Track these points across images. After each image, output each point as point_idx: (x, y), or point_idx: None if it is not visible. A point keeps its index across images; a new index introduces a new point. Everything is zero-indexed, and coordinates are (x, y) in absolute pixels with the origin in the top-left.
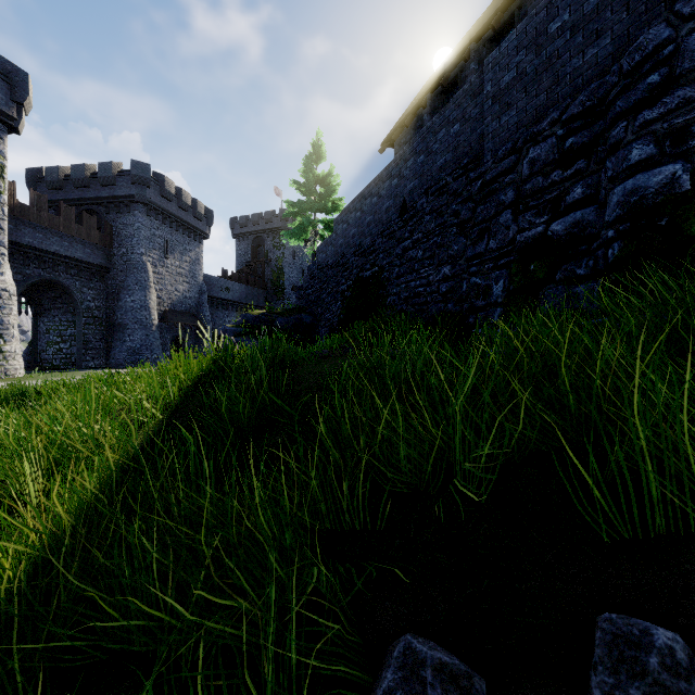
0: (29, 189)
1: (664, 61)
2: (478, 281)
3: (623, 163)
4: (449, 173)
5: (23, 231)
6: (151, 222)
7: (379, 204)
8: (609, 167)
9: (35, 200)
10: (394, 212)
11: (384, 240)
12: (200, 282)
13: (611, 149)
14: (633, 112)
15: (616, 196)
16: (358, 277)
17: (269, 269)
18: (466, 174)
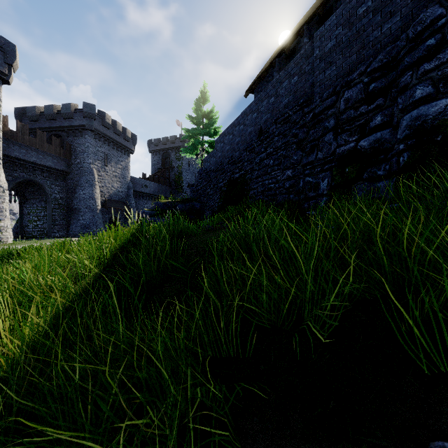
0: (16, 121)
1: (438, 30)
2: (310, 180)
3: (410, 99)
4: (290, 108)
5: (12, 148)
6: (96, 142)
7: (244, 130)
8: (400, 102)
9: (20, 128)
10: (254, 135)
11: (248, 153)
12: (128, 182)
13: (401, 90)
14: (416, 65)
15: (405, 121)
16: (231, 178)
17: (173, 173)
18: (302, 109)
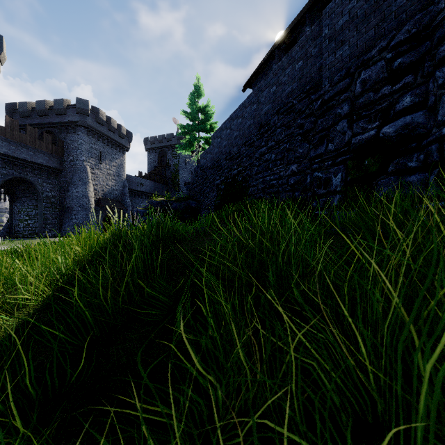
0: (5, 116)
1: None
2: (319, 175)
3: None
4: (294, 97)
5: (1, 144)
6: (90, 139)
7: (243, 123)
8: (440, 76)
9: (9, 123)
10: (254, 128)
11: (247, 148)
12: (123, 180)
13: (440, 62)
14: None
15: None
16: (228, 174)
17: (169, 171)
18: (308, 97)
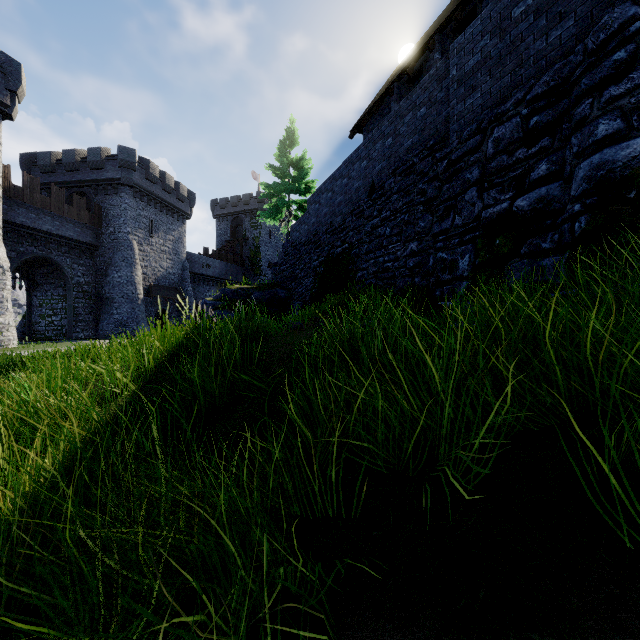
0: (23, 172)
1: (630, 38)
2: (444, 256)
3: (589, 138)
4: (415, 154)
5: (17, 211)
6: (137, 203)
7: (349, 185)
8: (575, 143)
9: (28, 182)
10: (363, 192)
11: (354, 218)
12: (182, 259)
13: (577, 126)
14: (599, 89)
15: (582, 170)
16: (330, 253)
17: (247, 248)
18: (432, 154)
